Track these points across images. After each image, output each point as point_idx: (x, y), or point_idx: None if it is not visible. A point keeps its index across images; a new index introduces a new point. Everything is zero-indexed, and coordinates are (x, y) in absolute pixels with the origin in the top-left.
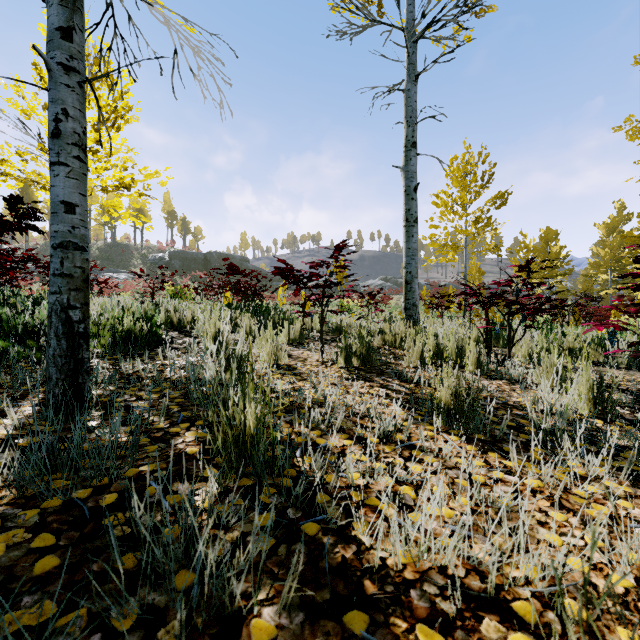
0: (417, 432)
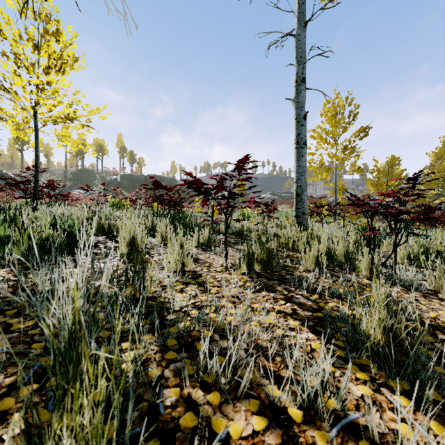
0: (348, 387)
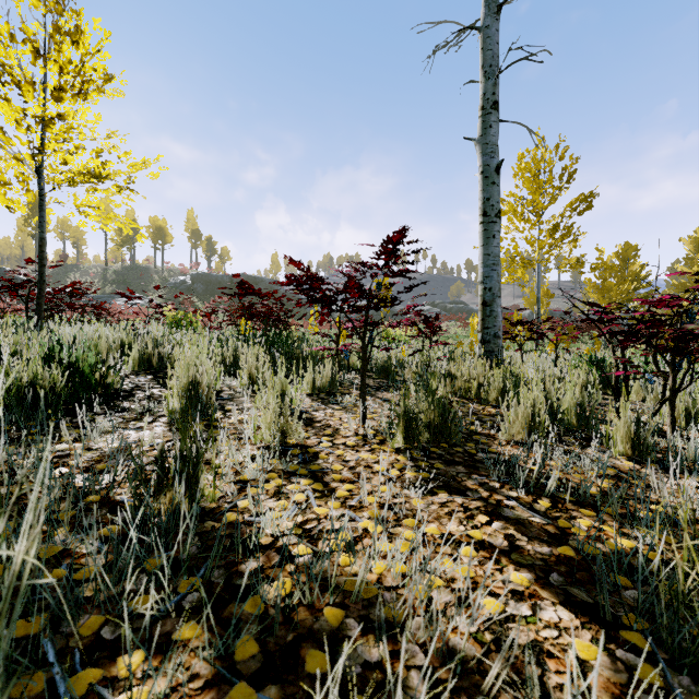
0: None
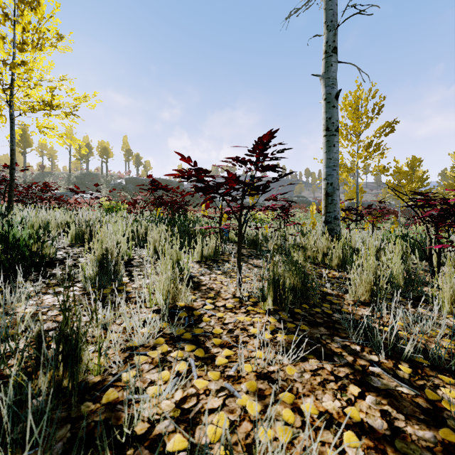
0: None
